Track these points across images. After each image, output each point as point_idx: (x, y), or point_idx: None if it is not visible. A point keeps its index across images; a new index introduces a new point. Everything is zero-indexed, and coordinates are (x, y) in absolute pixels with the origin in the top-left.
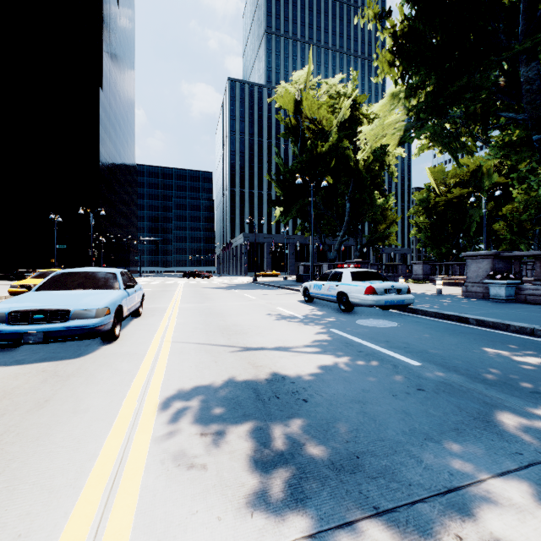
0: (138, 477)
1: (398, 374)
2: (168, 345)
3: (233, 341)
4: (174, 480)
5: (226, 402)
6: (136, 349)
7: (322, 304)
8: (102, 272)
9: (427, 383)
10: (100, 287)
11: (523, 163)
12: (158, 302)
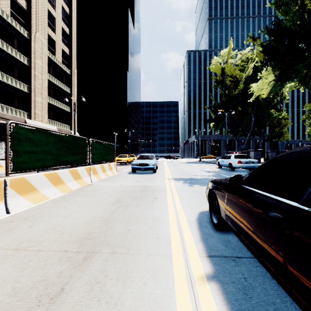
0: (172, 182)
1: None
2: (169, 174)
3: (187, 174)
4: (177, 182)
5: (184, 179)
6: (162, 174)
7: (225, 168)
8: (150, 155)
9: None
10: (150, 159)
11: None
12: (160, 166)
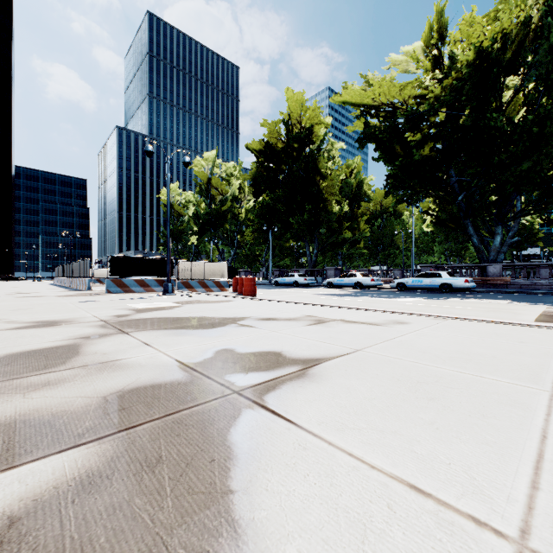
0: None
1: None
2: None
3: None
4: None
5: None
6: None
7: None
8: None
9: None
10: None
11: None
12: None
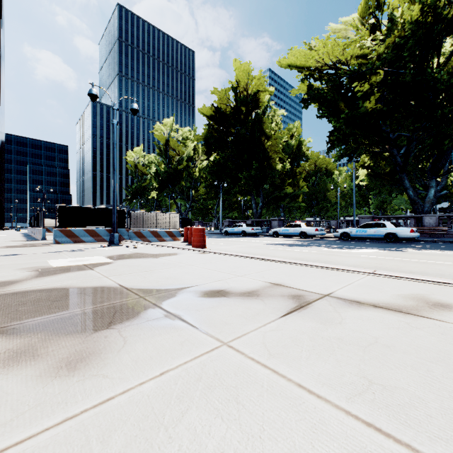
0: None
1: None
2: None
3: None
4: None
5: None
6: None
7: None
8: None
9: None
10: None
11: None
12: None
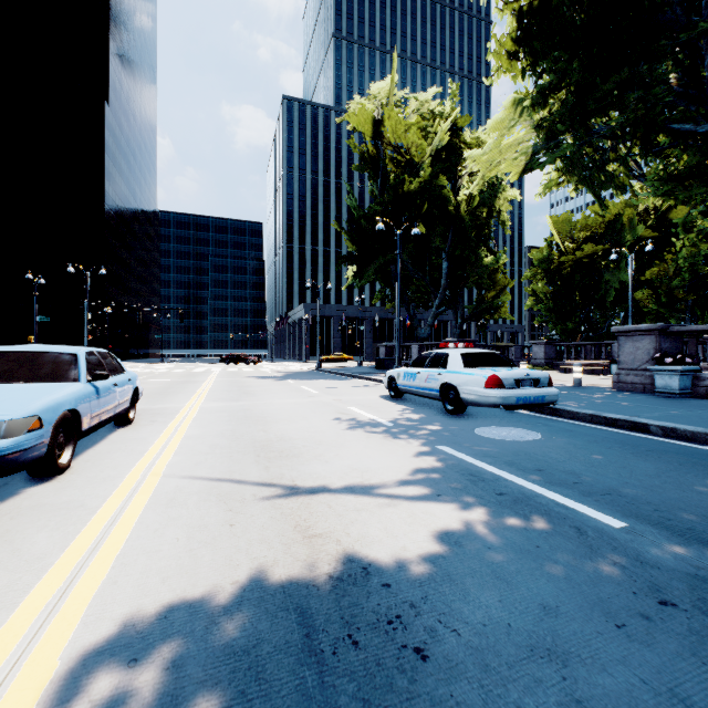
0: None
1: (596, 555)
2: (153, 483)
3: (274, 472)
4: None
5: (226, 669)
6: (88, 495)
7: (416, 402)
8: (51, 352)
9: (667, 580)
10: (41, 379)
11: (675, 211)
12: (171, 399)
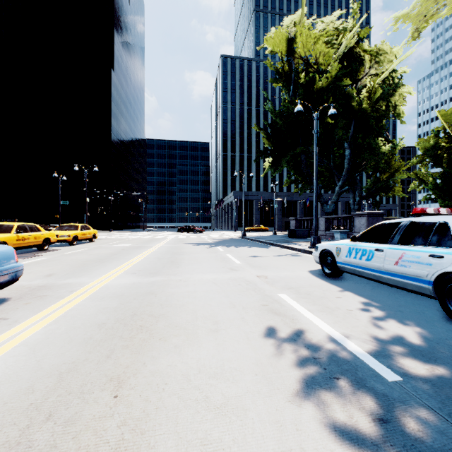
0: None
1: None
2: None
3: None
4: None
5: None
6: None
7: (366, 286)
8: None
9: None
10: None
11: None
12: (95, 269)
